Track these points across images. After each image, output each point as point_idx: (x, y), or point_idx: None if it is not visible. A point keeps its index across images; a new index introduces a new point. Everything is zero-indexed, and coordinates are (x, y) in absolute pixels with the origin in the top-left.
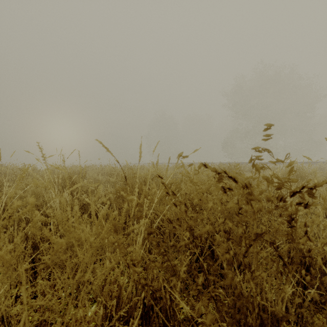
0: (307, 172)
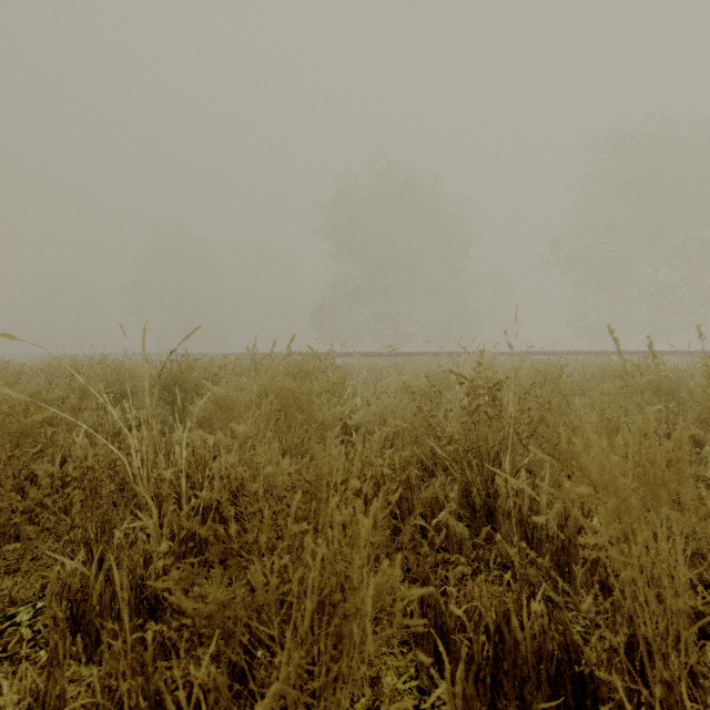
0: (320, 385)
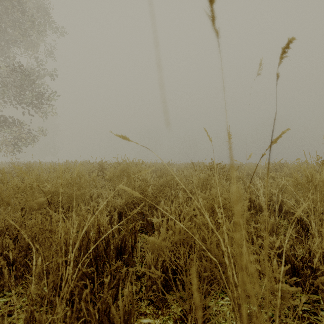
0: None
